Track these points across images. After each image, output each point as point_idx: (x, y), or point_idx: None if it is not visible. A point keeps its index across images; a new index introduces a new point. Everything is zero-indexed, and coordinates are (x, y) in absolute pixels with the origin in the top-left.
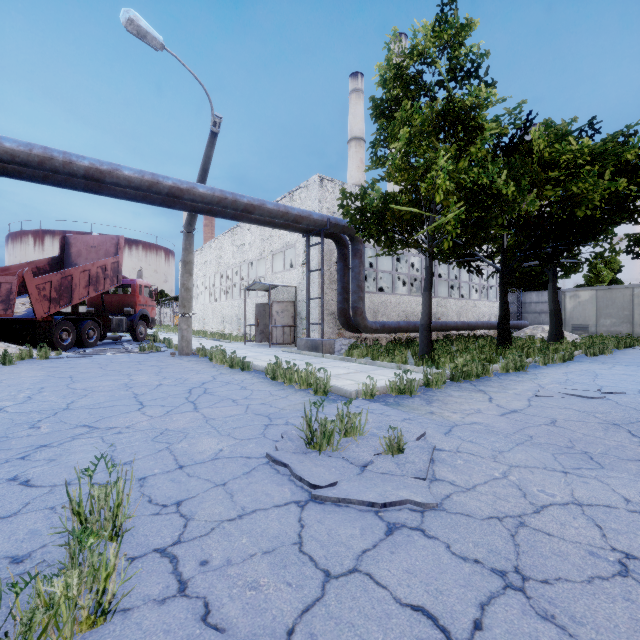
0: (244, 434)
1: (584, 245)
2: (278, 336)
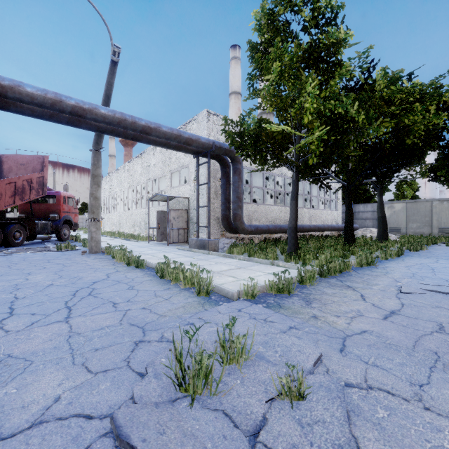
0: (103, 362)
1: (409, 166)
2: (174, 236)
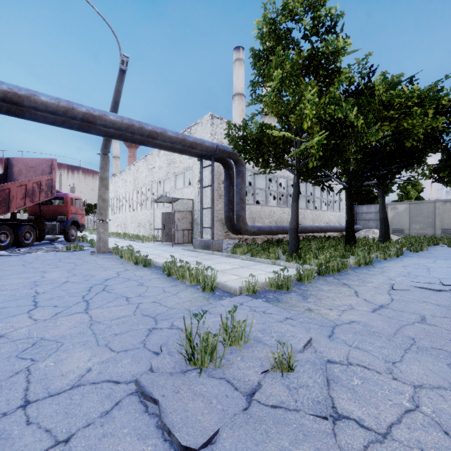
0: (123, 343)
1: (409, 169)
2: (179, 237)
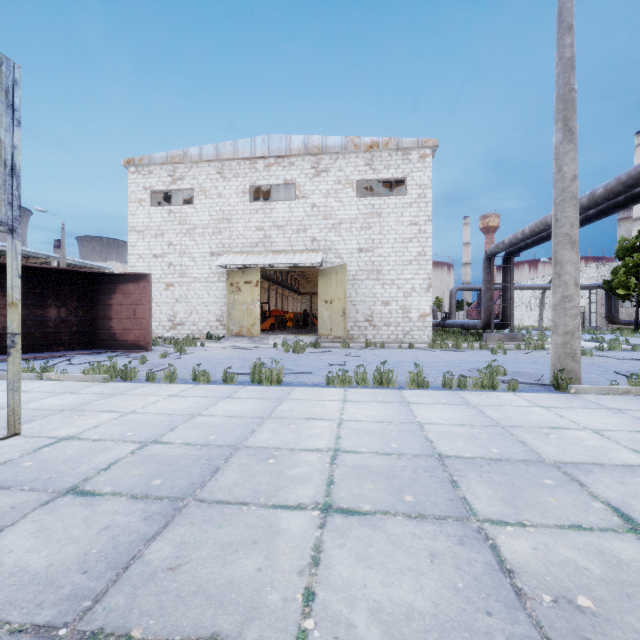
0: None
1: None
2: None
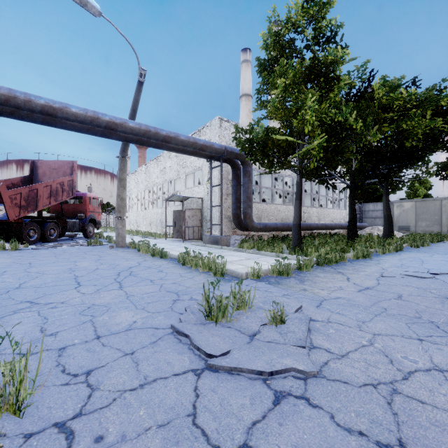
0: (156, 308)
1: (410, 167)
2: (189, 234)
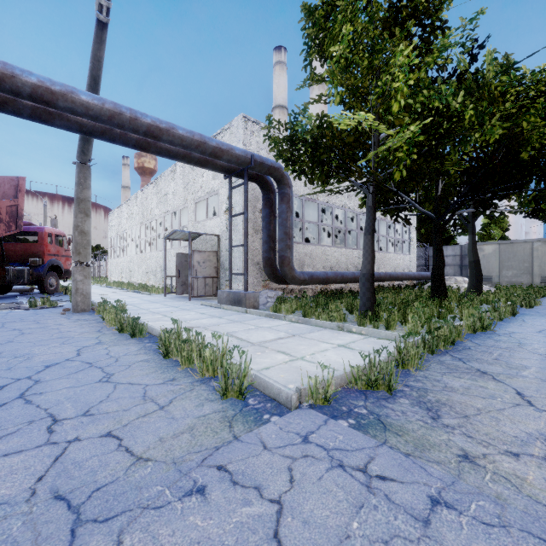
0: None
1: (521, 191)
2: (199, 288)
